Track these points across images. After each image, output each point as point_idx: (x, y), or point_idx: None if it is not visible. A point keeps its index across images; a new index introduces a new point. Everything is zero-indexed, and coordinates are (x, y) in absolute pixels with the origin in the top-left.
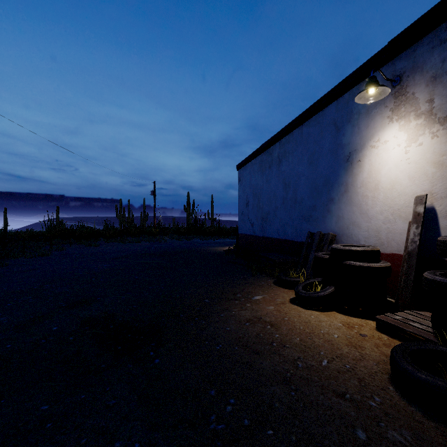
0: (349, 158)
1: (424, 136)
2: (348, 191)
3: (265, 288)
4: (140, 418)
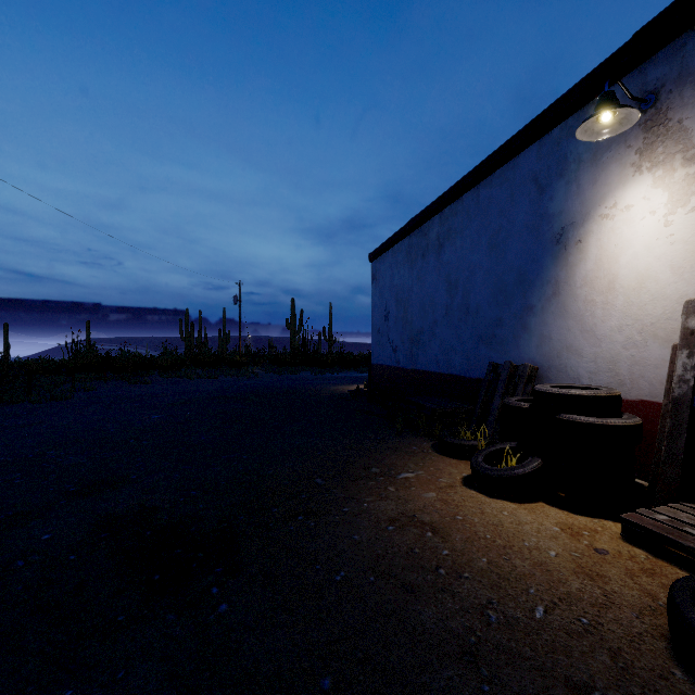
0: (561, 238)
1: None
2: (559, 294)
3: (418, 458)
4: None
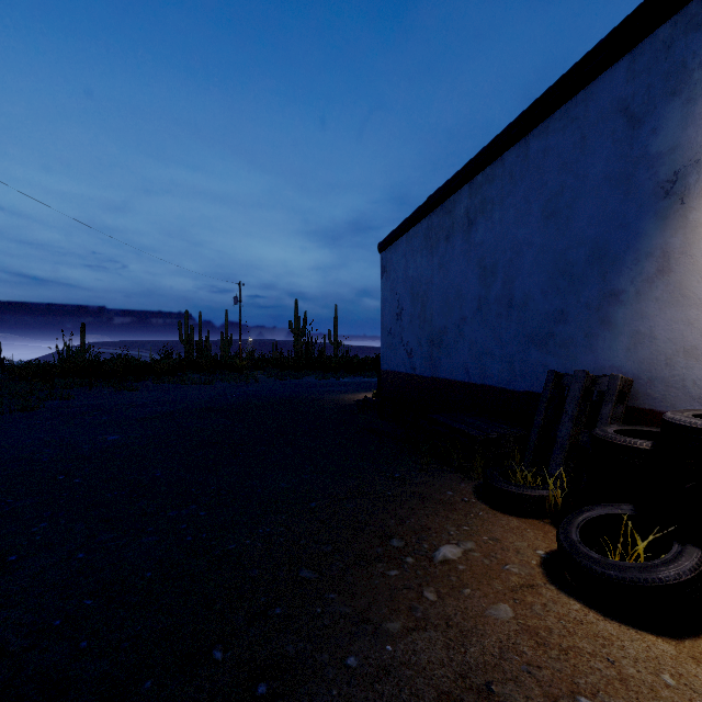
0: (674, 187)
1: None
2: (669, 271)
3: (459, 515)
4: None
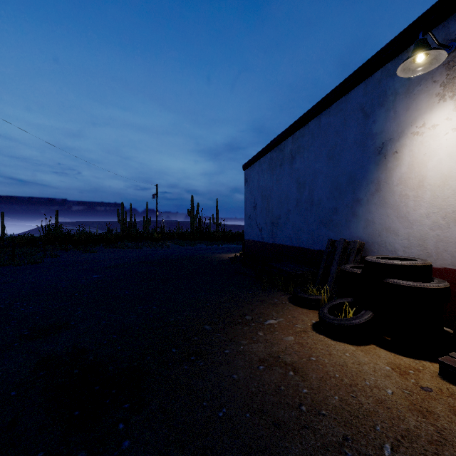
0: (382, 150)
1: None
2: (380, 190)
3: (279, 308)
4: None
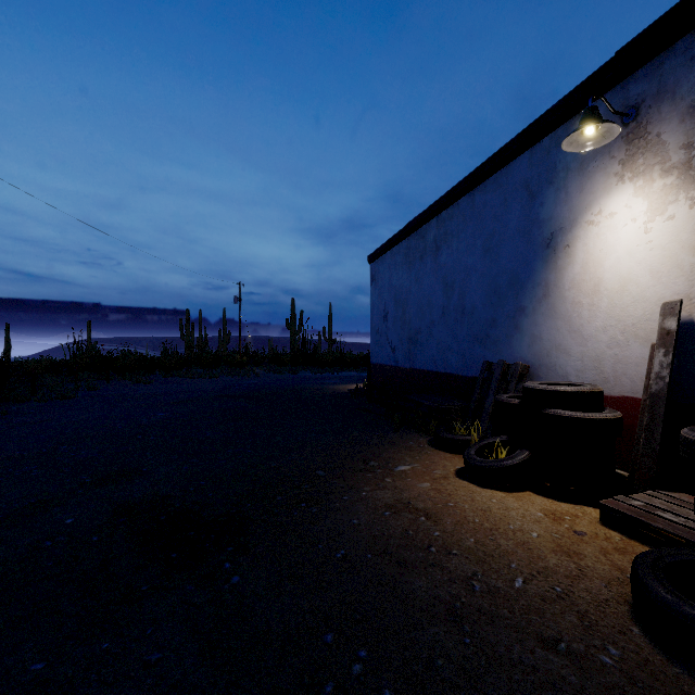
0: (551, 243)
1: (677, 204)
2: (548, 296)
3: (414, 452)
4: (202, 687)
